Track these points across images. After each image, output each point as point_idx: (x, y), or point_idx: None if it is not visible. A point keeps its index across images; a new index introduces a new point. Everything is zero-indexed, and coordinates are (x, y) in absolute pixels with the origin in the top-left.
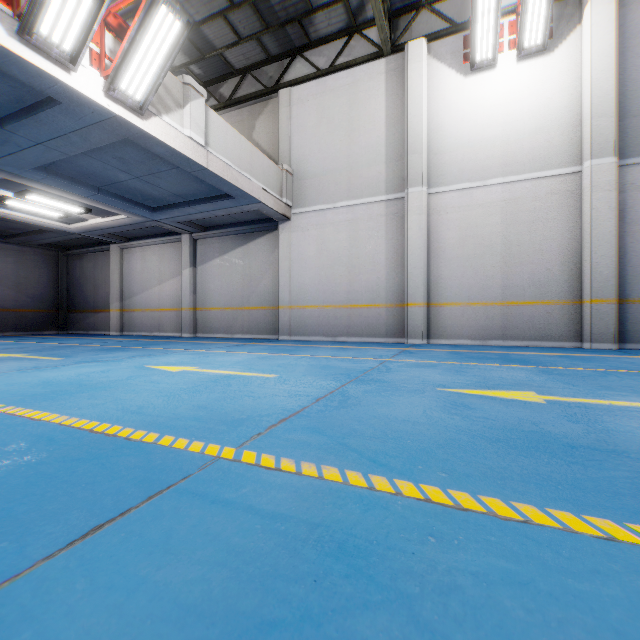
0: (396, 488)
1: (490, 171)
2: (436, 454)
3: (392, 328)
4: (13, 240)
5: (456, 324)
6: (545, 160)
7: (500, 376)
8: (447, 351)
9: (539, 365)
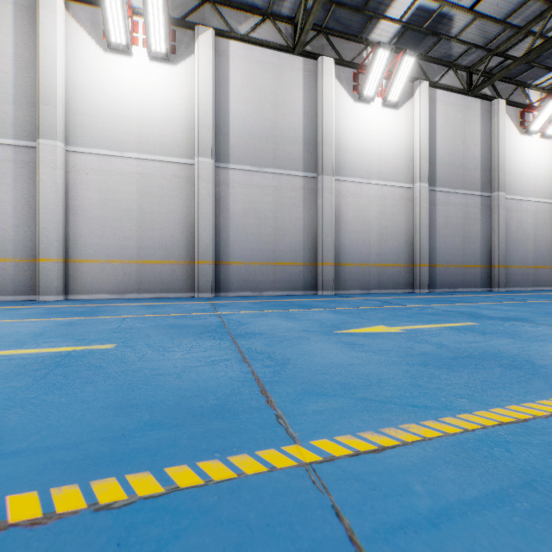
0: None
1: (128, 145)
2: None
3: (24, 285)
4: None
5: (96, 280)
6: (171, 148)
7: None
8: (51, 307)
9: (92, 316)
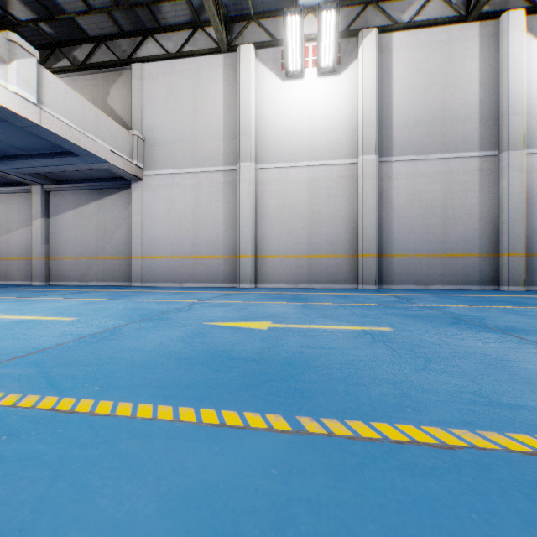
0: (38, 403)
1: (300, 156)
2: (117, 373)
3: (229, 275)
4: None
5: (276, 272)
6: (336, 152)
7: (267, 311)
8: (260, 293)
9: (308, 302)
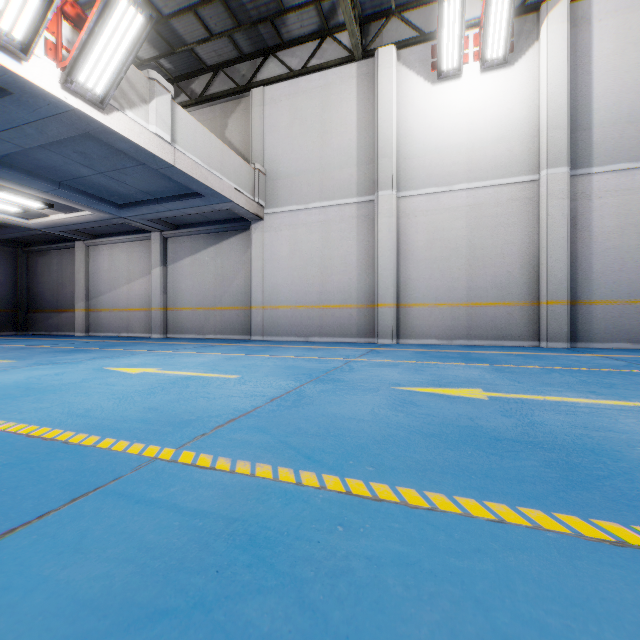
0: (322, 482)
1: (456, 177)
2: (370, 449)
3: (363, 328)
4: None
5: (424, 324)
6: (506, 168)
7: (455, 374)
8: (413, 351)
9: (494, 363)
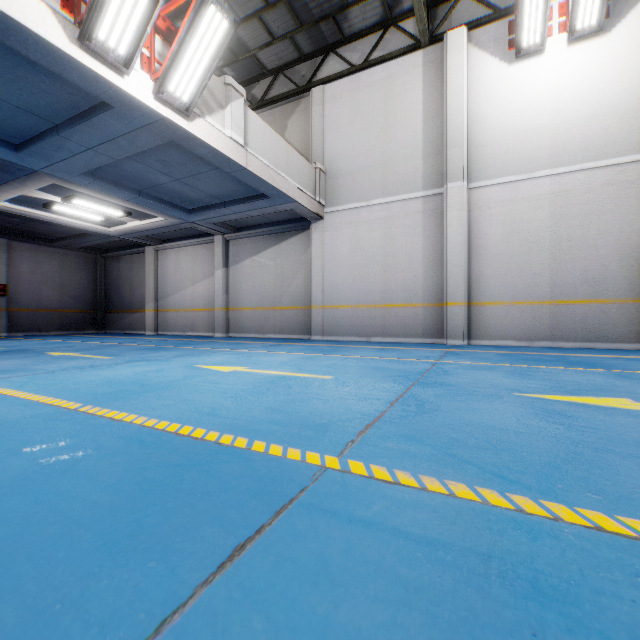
0: (550, 511)
1: (537, 163)
2: (567, 470)
3: (430, 328)
4: (57, 244)
5: (499, 324)
6: (600, 149)
7: (574, 380)
8: (495, 352)
9: (609, 368)
